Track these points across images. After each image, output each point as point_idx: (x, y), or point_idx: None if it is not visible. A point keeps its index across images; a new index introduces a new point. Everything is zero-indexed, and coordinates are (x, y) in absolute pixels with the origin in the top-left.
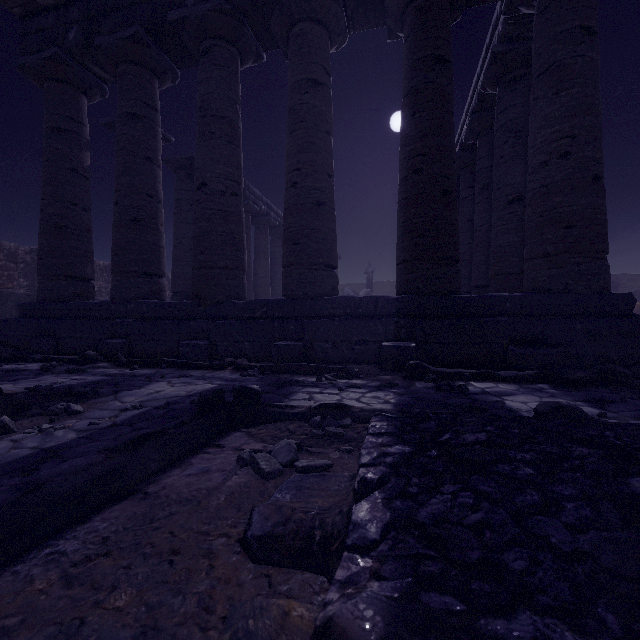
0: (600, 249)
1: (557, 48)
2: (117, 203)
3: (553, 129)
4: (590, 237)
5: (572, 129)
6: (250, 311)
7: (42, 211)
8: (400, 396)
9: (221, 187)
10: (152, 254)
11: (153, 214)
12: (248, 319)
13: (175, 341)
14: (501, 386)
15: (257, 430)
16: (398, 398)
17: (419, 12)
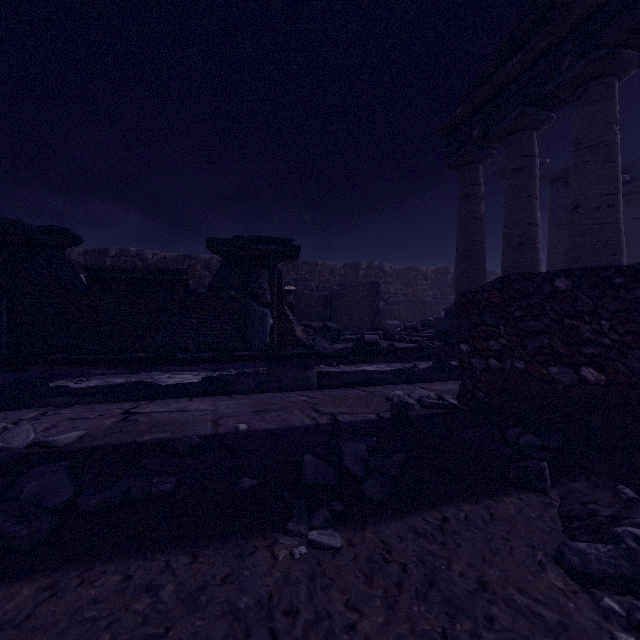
0: None
1: None
2: (505, 235)
3: None
4: None
5: None
6: None
7: (457, 250)
8: None
9: (595, 204)
10: (531, 267)
11: (532, 237)
12: None
13: None
14: None
15: None
16: None
17: None
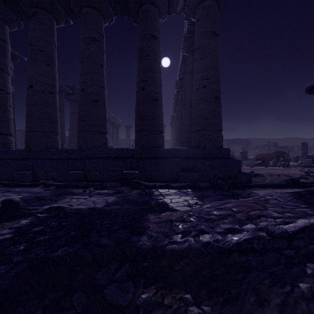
0: (218, 129)
1: (202, 39)
2: None
3: (200, 75)
4: (214, 123)
5: (207, 75)
6: (58, 155)
7: None
8: (118, 198)
9: (42, 88)
10: (2, 122)
11: (3, 100)
12: (56, 159)
13: (13, 171)
14: (170, 191)
15: (9, 223)
16: (115, 199)
17: (144, 12)
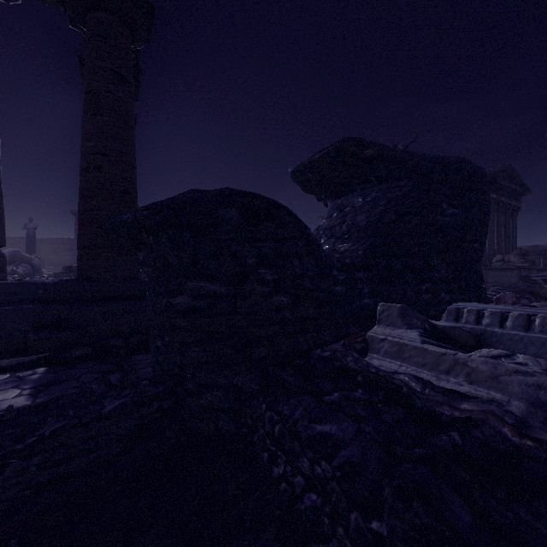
0: None
1: (95, 78)
2: None
3: (91, 143)
4: None
5: (105, 149)
6: None
7: None
8: None
9: None
10: None
11: None
12: None
13: None
14: None
15: None
16: None
17: None
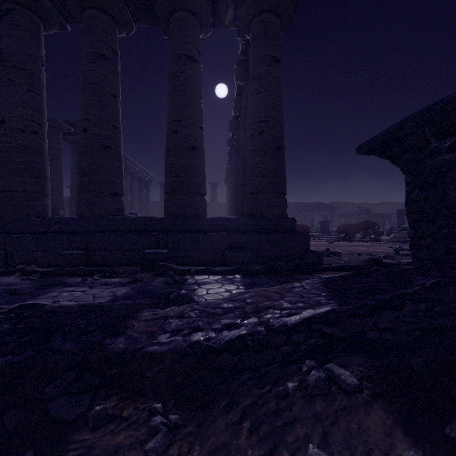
0: (279, 191)
1: (258, 66)
2: None
3: (256, 115)
4: (274, 184)
5: (265, 117)
6: (46, 227)
7: None
8: (132, 289)
9: (20, 126)
10: None
11: None
12: (43, 233)
13: None
14: (210, 278)
15: None
16: (127, 291)
17: (176, 23)
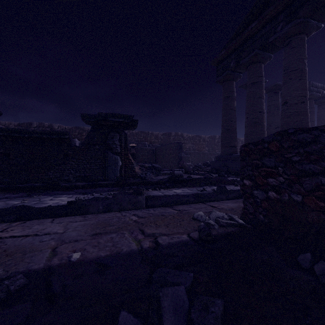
0: None
1: None
2: (247, 118)
3: None
4: None
5: None
6: None
7: (222, 125)
8: None
9: (295, 101)
10: (261, 135)
11: (261, 119)
12: None
13: None
14: None
15: None
16: None
17: None
